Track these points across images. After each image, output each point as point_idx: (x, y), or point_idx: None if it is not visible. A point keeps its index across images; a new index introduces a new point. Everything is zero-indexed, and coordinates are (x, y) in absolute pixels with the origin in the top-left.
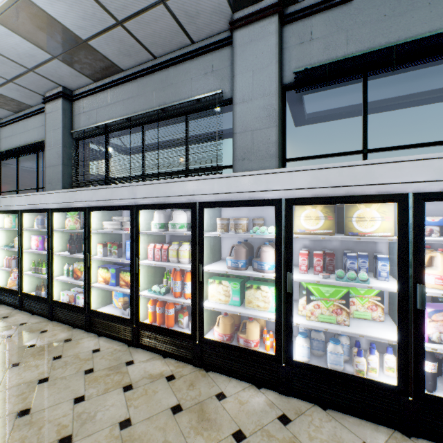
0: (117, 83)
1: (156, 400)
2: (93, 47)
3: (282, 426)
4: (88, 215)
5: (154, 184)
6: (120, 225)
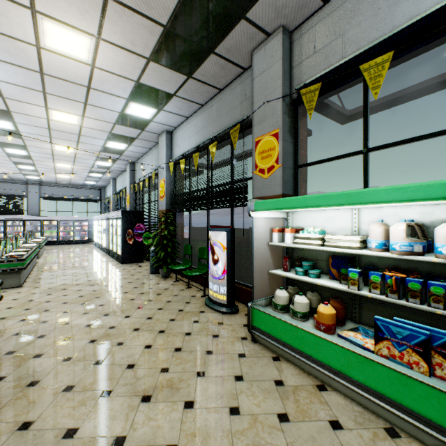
0: None
1: None
2: None
3: None
4: None
5: (13, 216)
6: None
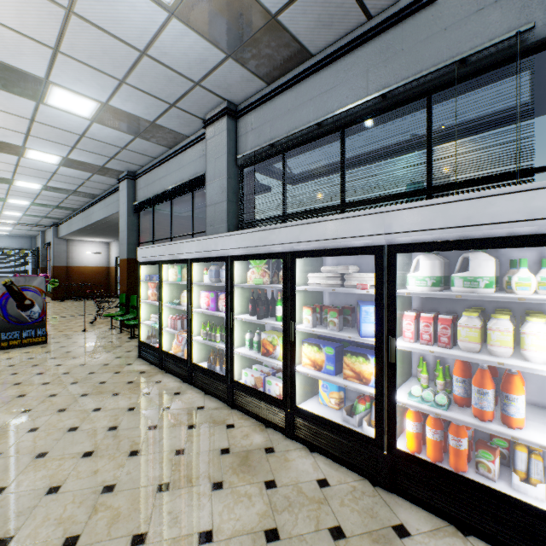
0: (302, 76)
1: None
2: (281, 24)
3: None
4: (290, 264)
5: (436, 204)
6: (339, 279)
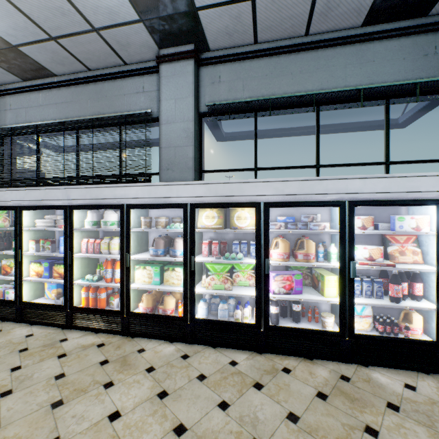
0: (49, 86)
1: (87, 360)
2: (23, 52)
3: (183, 360)
4: (19, 214)
5: (87, 188)
6: (54, 223)
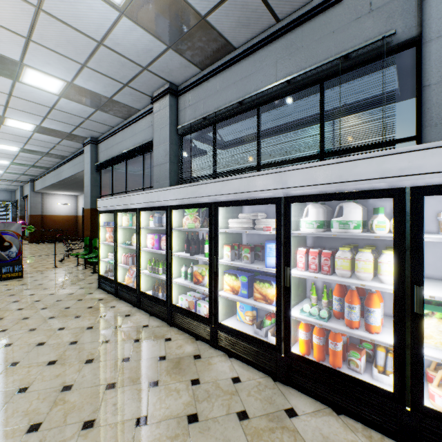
0: (228, 65)
1: None
2: (210, 24)
3: None
4: (214, 212)
5: (318, 166)
6: (251, 223)
